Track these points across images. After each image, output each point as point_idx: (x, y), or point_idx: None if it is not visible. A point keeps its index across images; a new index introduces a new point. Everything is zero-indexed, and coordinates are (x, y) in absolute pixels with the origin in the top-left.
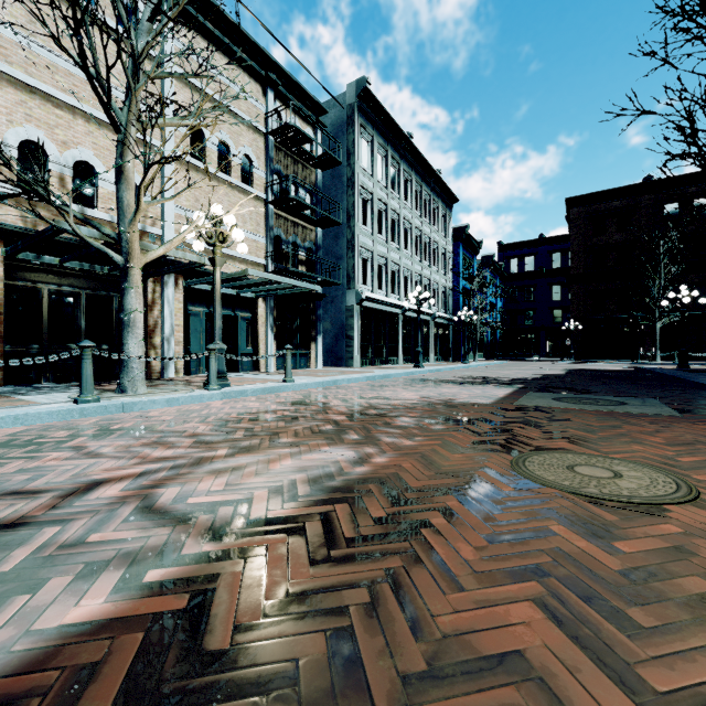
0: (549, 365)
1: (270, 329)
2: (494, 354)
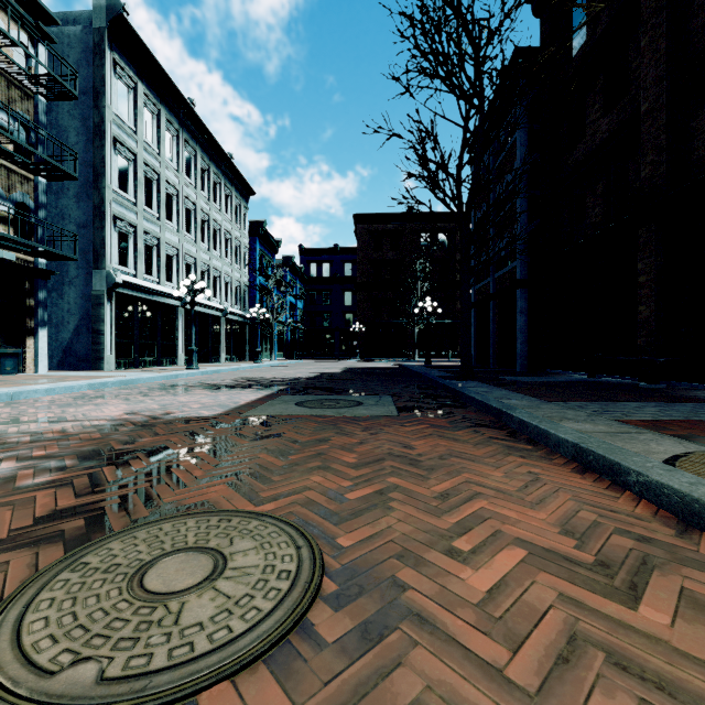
0: (337, 364)
1: None
2: (294, 353)
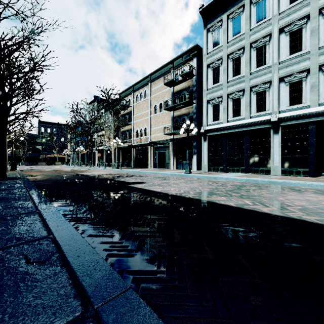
0: None
1: (172, 154)
2: None
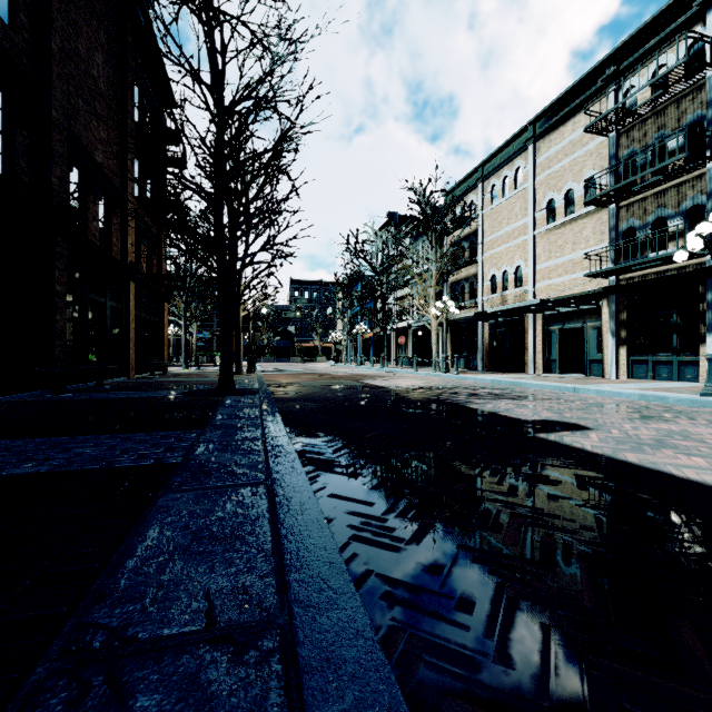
0: None
1: (611, 334)
2: None
